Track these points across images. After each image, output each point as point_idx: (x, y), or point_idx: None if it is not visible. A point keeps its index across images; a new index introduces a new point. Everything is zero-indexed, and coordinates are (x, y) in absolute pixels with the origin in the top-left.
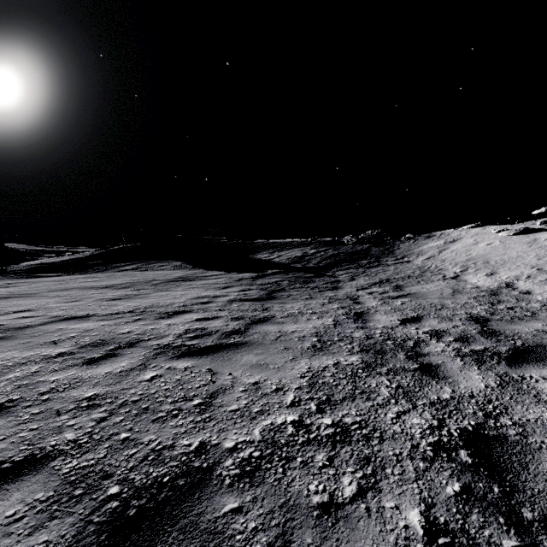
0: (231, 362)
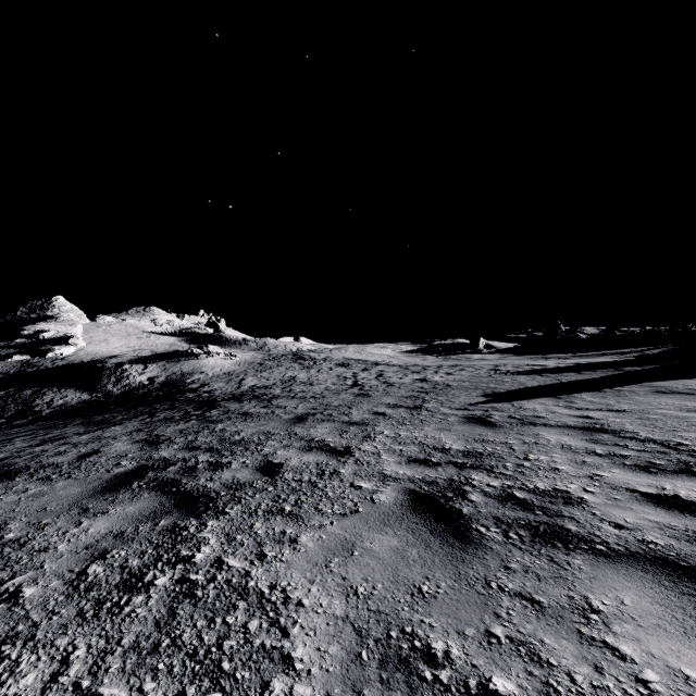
0: (373, 525)
